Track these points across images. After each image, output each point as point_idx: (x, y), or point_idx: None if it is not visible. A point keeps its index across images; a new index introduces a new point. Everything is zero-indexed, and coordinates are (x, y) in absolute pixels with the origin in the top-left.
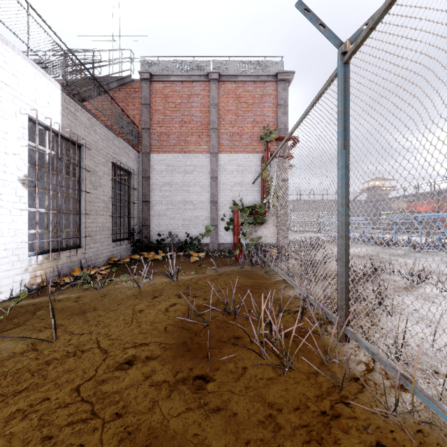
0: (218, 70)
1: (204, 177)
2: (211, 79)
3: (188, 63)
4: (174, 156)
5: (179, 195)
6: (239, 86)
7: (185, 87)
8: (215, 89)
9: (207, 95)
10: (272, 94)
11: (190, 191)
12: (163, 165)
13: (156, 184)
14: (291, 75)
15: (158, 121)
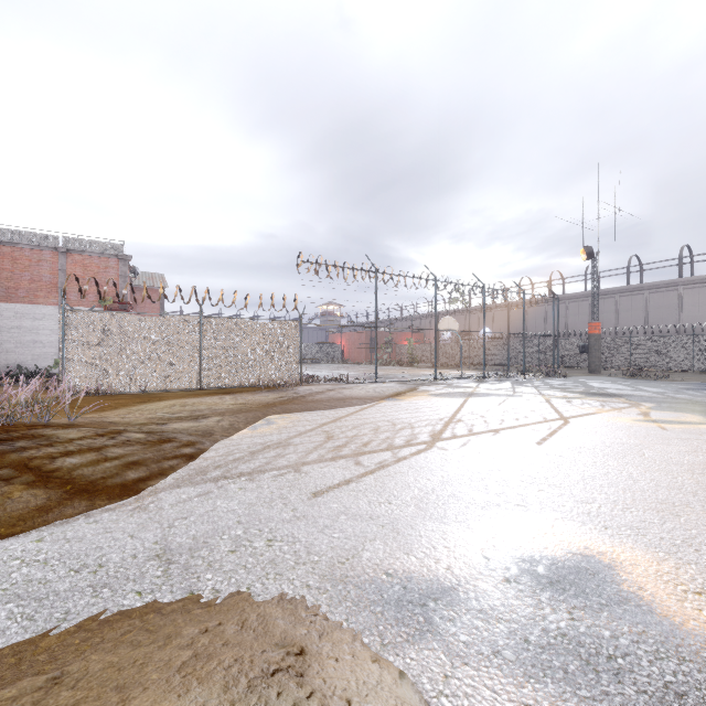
0: (67, 247)
1: (53, 323)
2: (61, 251)
3: (38, 235)
4: (24, 306)
5: (29, 337)
6: (87, 258)
7: (35, 254)
8: (64, 259)
9: (57, 262)
10: (115, 267)
11: (40, 333)
12: (12, 313)
13: (5, 327)
14: (129, 257)
15: (6, 278)
